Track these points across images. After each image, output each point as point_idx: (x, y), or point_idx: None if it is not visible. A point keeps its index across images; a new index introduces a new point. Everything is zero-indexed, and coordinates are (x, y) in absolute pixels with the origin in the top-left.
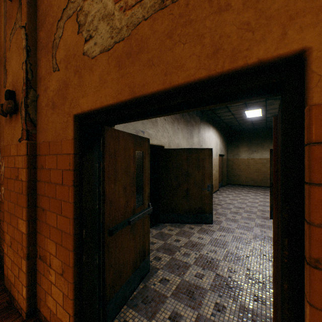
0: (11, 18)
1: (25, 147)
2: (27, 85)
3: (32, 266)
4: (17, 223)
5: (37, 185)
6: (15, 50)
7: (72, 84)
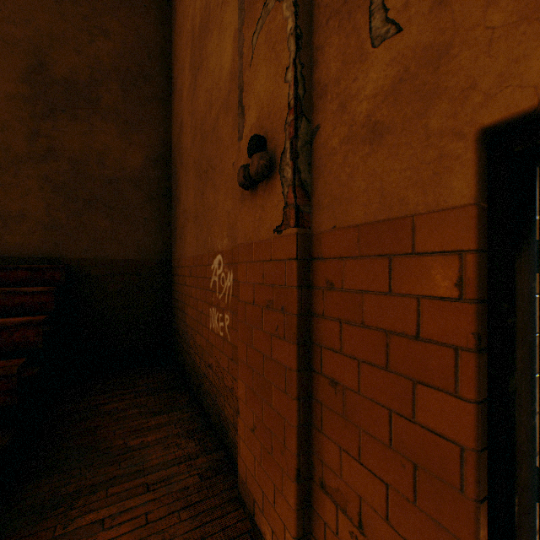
0: (253, 4)
1: (293, 243)
2: (297, 111)
3: (304, 496)
4: (269, 393)
5: (312, 324)
6: (263, 57)
7: (474, 36)
